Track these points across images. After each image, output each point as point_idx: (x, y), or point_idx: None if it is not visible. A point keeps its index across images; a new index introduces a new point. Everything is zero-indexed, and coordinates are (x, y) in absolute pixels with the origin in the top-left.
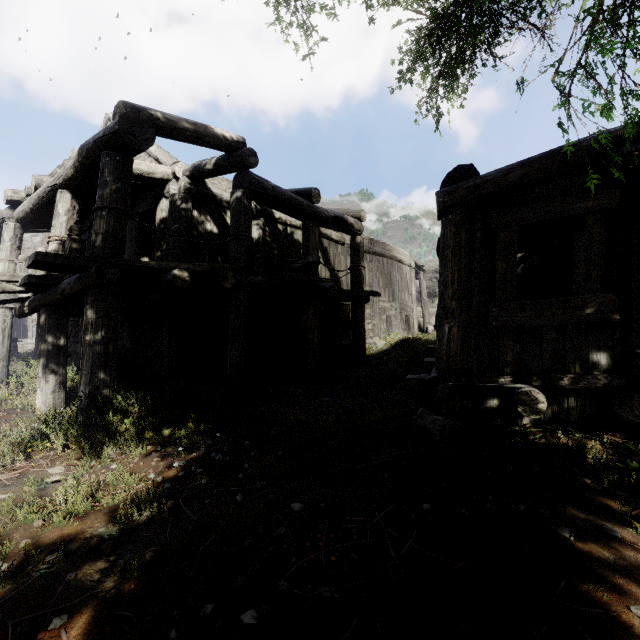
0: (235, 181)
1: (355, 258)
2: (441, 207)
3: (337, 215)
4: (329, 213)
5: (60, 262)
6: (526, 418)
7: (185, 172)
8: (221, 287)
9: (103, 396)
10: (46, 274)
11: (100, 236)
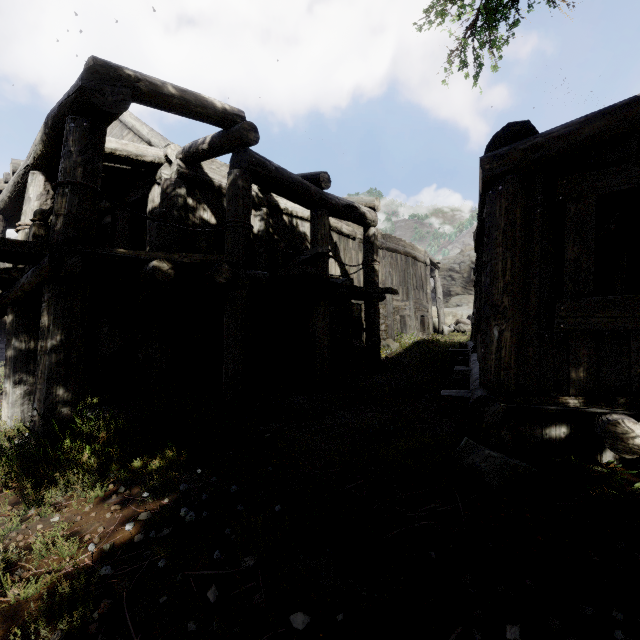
0: (232, 161)
1: (369, 252)
2: (488, 176)
3: (349, 203)
4: (340, 200)
5: (2, 248)
6: (608, 453)
7: (178, 154)
8: (214, 282)
9: (63, 416)
10: (12, 268)
11: (61, 218)
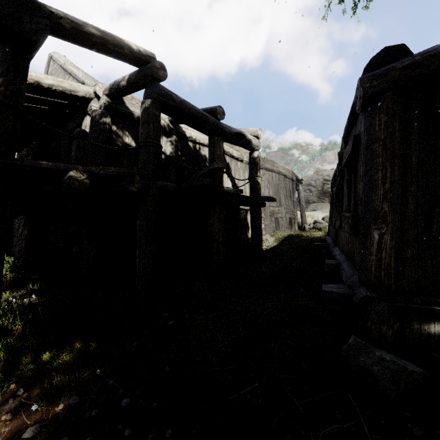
0: (146, 94)
1: (253, 169)
2: (368, 93)
3: (239, 131)
4: (232, 129)
5: None
6: None
7: (104, 91)
8: (127, 191)
9: None
10: None
11: None
